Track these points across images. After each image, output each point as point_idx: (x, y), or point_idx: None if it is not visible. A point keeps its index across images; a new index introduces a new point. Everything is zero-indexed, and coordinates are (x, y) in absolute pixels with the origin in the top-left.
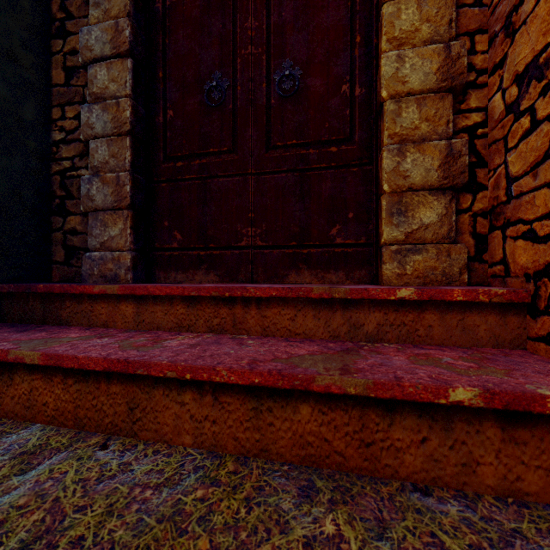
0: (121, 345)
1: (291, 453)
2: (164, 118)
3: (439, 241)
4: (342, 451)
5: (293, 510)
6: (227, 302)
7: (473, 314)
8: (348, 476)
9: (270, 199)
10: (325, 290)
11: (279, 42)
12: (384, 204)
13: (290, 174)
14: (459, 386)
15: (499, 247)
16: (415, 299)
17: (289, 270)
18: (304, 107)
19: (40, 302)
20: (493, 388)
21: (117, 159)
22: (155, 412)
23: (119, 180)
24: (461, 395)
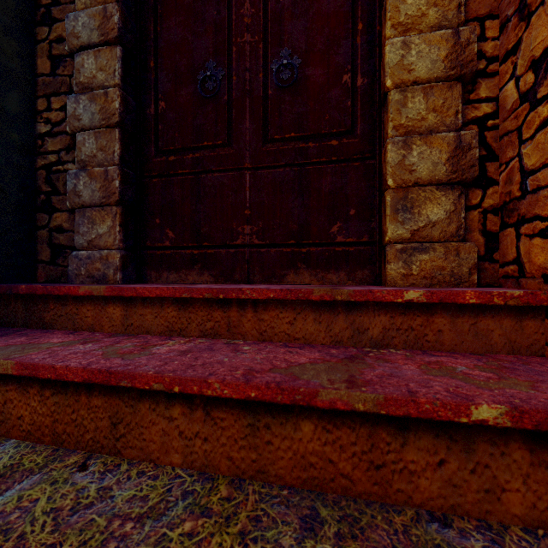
0: (105, 352)
1: (292, 475)
2: (156, 109)
3: (447, 240)
4: (349, 474)
5: (295, 547)
6: (221, 305)
7: (486, 317)
8: (356, 502)
9: (267, 195)
10: (326, 292)
11: (277, 30)
12: (388, 200)
13: (289, 169)
14: (482, 402)
15: (512, 246)
16: (424, 302)
17: (287, 270)
18: (303, 98)
19: (22, 303)
20: (522, 405)
21: (105, 152)
22: (140, 427)
23: (107, 174)
24: (484, 413)
